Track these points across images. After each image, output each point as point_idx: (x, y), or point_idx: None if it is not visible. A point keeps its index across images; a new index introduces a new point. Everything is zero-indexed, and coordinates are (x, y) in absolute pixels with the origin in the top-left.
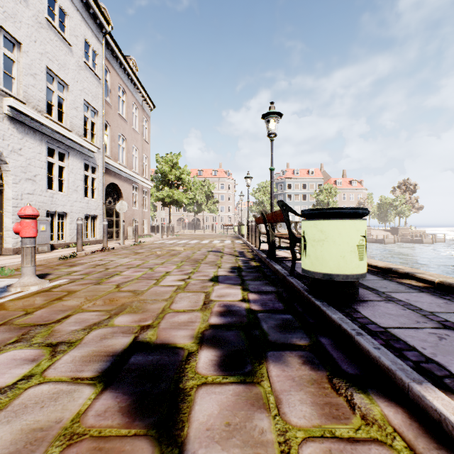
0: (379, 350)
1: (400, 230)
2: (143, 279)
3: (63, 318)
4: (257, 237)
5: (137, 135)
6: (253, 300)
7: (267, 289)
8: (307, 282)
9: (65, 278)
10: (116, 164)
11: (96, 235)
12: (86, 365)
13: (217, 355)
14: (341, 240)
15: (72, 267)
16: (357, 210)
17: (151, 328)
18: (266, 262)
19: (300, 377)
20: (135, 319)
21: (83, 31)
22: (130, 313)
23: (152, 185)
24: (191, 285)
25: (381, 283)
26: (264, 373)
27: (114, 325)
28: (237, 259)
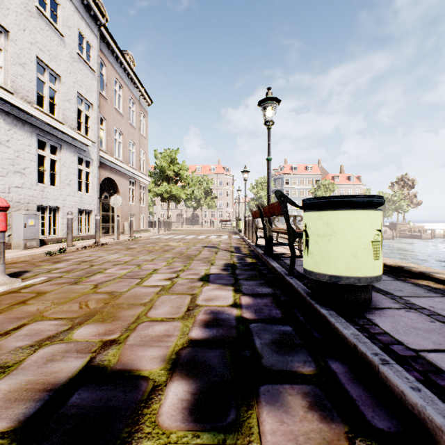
0: (419, 392)
1: (398, 225)
2: (126, 278)
3: (14, 329)
4: (254, 233)
5: (135, 130)
6: (246, 305)
7: (262, 290)
8: (308, 283)
9: (42, 276)
10: (112, 158)
11: (90, 230)
12: (6, 408)
13: (191, 390)
14: (352, 235)
15: (55, 264)
16: (371, 198)
17: (115, 345)
18: (262, 259)
19: (306, 436)
20: (100, 331)
21: (76, 22)
22: (97, 322)
23: (149, 180)
24: (177, 285)
25: (395, 284)
26: (254, 426)
27: (71, 340)
28: (232, 255)
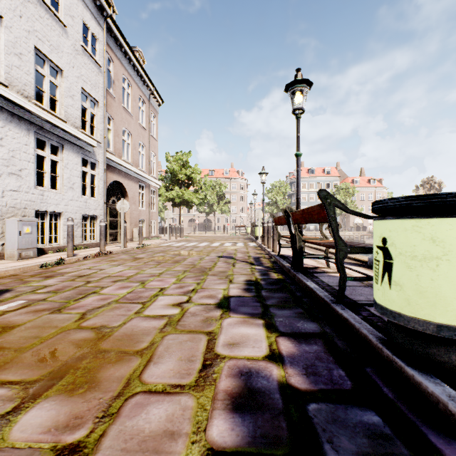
0: None
1: None
2: (124, 303)
3: None
4: (275, 241)
5: (144, 130)
6: (289, 357)
7: (305, 327)
8: (370, 318)
9: (22, 298)
10: (120, 160)
11: (96, 238)
12: None
13: None
14: None
15: (46, 280)
16: None
17: None
18: (291, 274)
19: None
20: (60, 418)
21: (80, 12)
22: (62, 393)
23: (160, 184)
24: (188, 316)
25: None
26: None
27: (3, 445)
28: (252, 268)
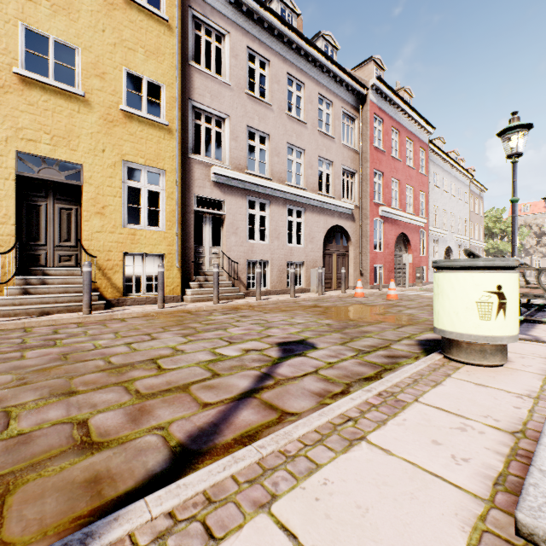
0: None
1: None
2: None
3: None
4: None
5: (477, 216)
6: None
7: None
8: None
9: None
10: (470, 240)
11: None
12: None
13: None
14: None
15: None
16: None
17: None
18: None
19: None
20: None
21: (464, 189)
22: None
23: (485, 245)
24: None
25: None
26: None
27: None
28: None
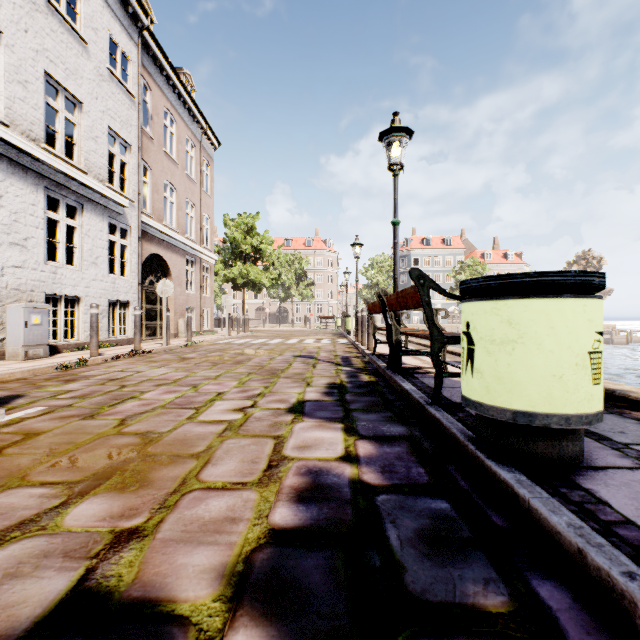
0: None
1: None
2: (173, 408)
3: None
4: (371, 335)
5: (194, 184)
6: (366, 458)
7: (391, 430)
8: (466, 419)
9: (41, 404)
10: (160, 225)
11: (127, 332)
12: None
13: None
14: (555, 342)
15: (66, 384)
16: (589, 277)
17: (136, 541)
18: (386, 376)
19: None
20: (114, 510)
21: (106, 23)
22: (111, 490)
23: (216, 258)
24: (253, 421)
25: (609, 421)
26: None
27: (59, 530)
28: (338, 369)
